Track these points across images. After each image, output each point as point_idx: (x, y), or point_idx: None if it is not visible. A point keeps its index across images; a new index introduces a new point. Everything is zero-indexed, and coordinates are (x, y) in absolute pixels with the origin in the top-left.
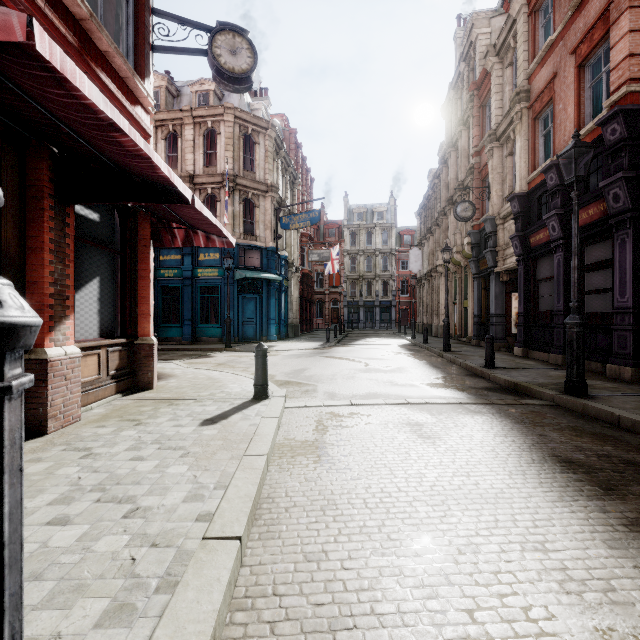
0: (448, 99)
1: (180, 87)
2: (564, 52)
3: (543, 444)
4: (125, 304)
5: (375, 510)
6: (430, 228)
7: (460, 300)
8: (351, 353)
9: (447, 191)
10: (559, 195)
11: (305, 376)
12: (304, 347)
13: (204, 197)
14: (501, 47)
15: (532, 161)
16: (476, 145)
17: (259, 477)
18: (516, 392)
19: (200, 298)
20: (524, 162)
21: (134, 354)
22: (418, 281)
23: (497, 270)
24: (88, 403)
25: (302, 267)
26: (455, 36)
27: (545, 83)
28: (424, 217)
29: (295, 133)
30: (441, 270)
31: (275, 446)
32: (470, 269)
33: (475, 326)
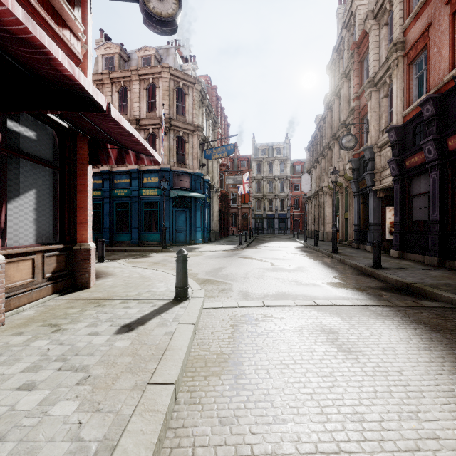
0: (332, 59)
1: (130, 54)
2: (438, 4)
3: None
4: (64, 214)
5: None
6: (317, 159)
7: (341, 213)
8: (259, 254)
9: (331, 130)
10: (435, 123)
11: (222, 274)
12: (222, 249)
13: (147, 135)
14: (378, 11)
15: (407, 99)
16: (356, 91)
17: (158, 430)
18: (410, 292)
19: (144, 211)
20: (400, 100)
21: (73, 258)
22: (307, 199)
23: (375, 188)
24: (20, 305)
25: (221, 189)
26: (337, 12)
27: (420, 33)
28: (312, 151)
29: (216, 89)
30: (326, 190)
31: (188, 360)
32: (350, 189)
33: (355, 233)
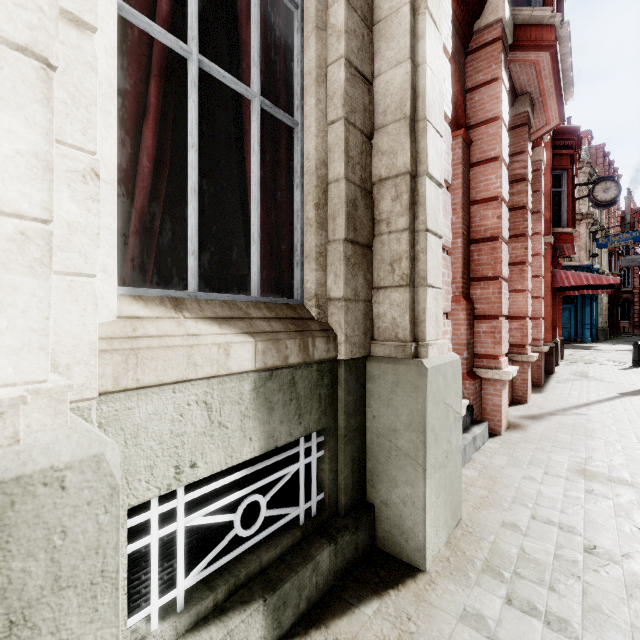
0: None
1: None
2: None
3: None
4: None
5: None
6: None
7: None
8: None
9: None
10: None
11: None
12: (628, 349)
13: None
14: None
15: None
16: None
17: None
18: None
19: None
20: None
21: None
22: None
23: None
24: None
25: (609, 272)
26: None
27: None
28: None
29: (603, 147)
30: None
31: None
32: None
33: None
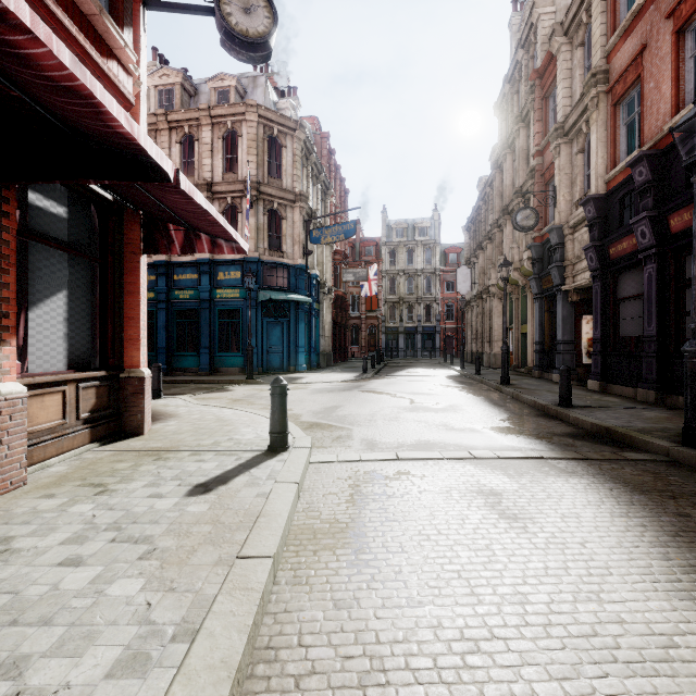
0: (502, 94)
1: (197, 84)
2: (657, 17)
3: (692, 533)
4: (106, 326)
5: (457, 690)
6: (480, 243)
7: (517, 325)
8: (392, 386)
9: (501, 200)
10: (651, 193)
11: (337, 416)
12: (337, 379)
13: (224, 208)
14: (570, 24)
15: (612, 156)
16: (538, 143)
17: (253, 611)
18: (610, 440)
19: (219, 323)
20: (601, 157)
21: (119, 390)
22: (466, 304)
23: (565, 288)
24: (46, 458)
25: (335, 288)
26: (510, 23)
27: (630, 58)
28: (473, 232)
29: (327, 137)
30: (494, 291)
31: (291, 530)
32: (529, 289)
33: (537, 355)
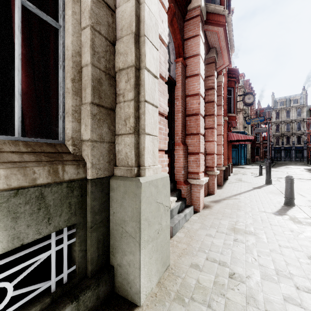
0: None
1: None
2: None
3: None
4: None
5: None
6: None
7: None
8: (280, 170)
9: None
10: None
11: None
12: (258, 167)
13: None
14: None
15: None
16: None
17: None
18: None
19: None
20: None
21: None
22: None
23: None
24: None
25: (251, 134)
26: None
27: None
28: None
29: (249, 81)
30: None
31: None
32: None
33: None
